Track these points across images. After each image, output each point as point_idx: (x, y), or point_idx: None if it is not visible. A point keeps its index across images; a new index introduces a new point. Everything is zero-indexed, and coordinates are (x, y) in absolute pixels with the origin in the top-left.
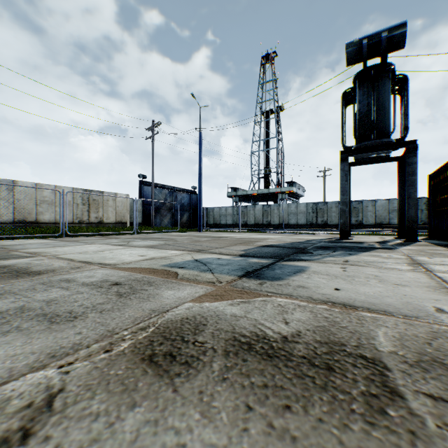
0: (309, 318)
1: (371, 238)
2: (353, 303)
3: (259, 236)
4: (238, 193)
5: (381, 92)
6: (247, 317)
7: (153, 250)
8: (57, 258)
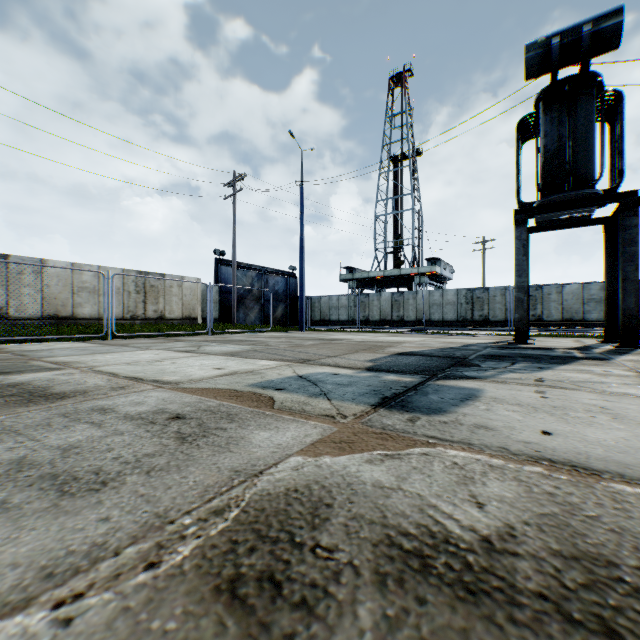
0: (519, 494)
1: (562, 342)
2: (586, 462)
3: (389, 338)
4: (355, 276)
5: (581, 117)
6: (403, 489)
7: (235, 359)
8: (93, 372)
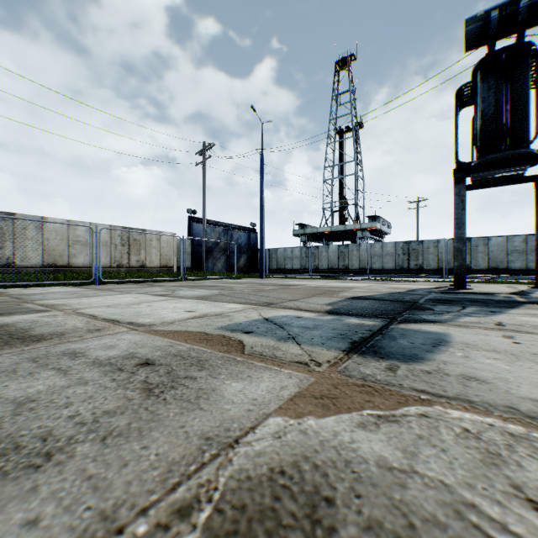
0: None
1: (496, 287)
2: None
3: (339, 284)
4: (306, 231)
5: (516, 84)
6: (419, 473)
7: (205, 302)
8: (75, 314)
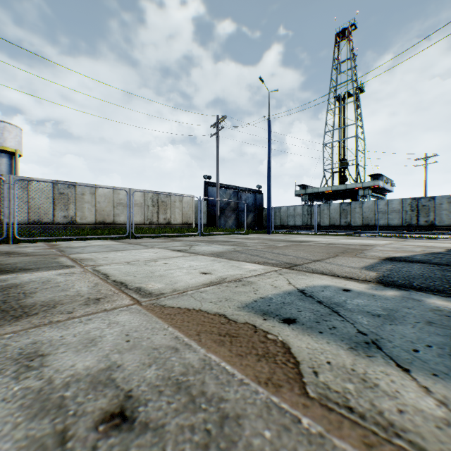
0: None
1: None
2: None
3: (352, 240)
4: (307, 191)
5: None
6: None
7: (221, 261)
8: (91, 272)
